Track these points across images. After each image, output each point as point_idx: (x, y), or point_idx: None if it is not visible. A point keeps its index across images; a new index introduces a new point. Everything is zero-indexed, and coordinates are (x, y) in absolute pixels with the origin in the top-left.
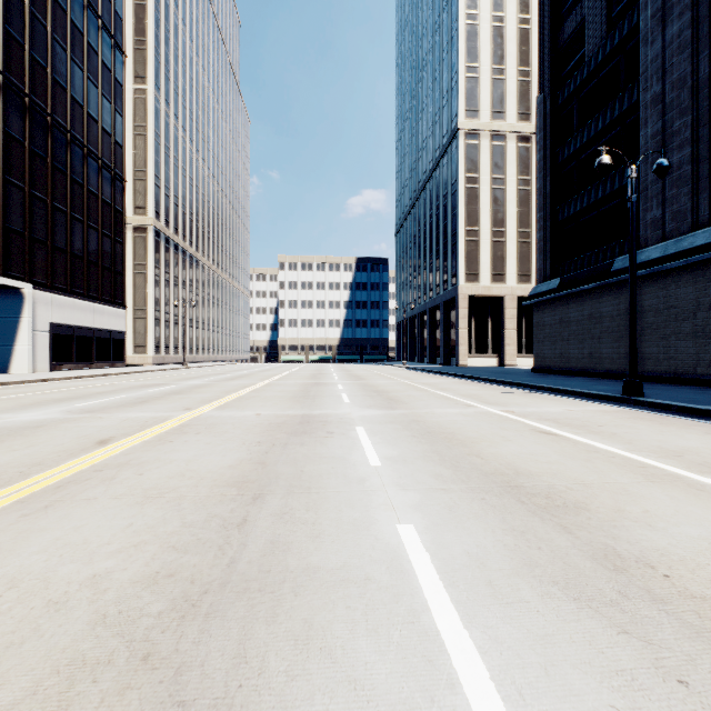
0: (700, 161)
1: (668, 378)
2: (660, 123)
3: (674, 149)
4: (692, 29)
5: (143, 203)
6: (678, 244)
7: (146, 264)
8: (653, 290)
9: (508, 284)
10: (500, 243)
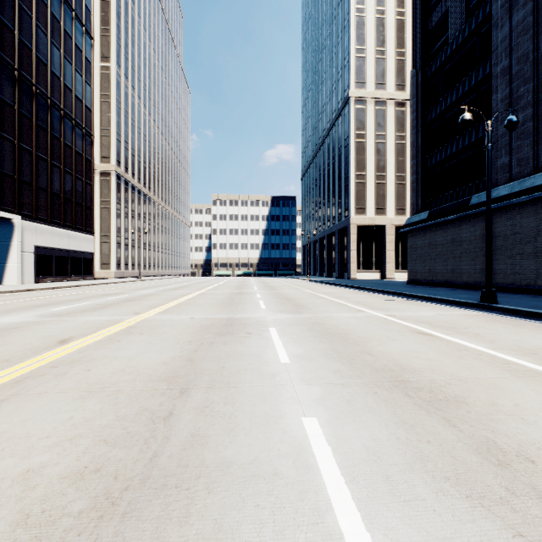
0: (539, 119)
1: (514, 288)
2: (508, 90)
3: (519, 110)
4: (533, 16)
5: (108, 154)
6: (522, 184)
7: (109, 201)
8: (502, 220)
9: (388, 216)
10: (382, 185)
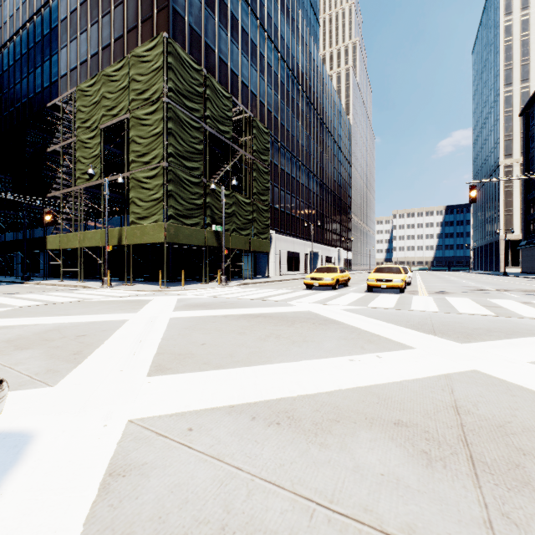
0: None
1: None
2: None
3: None
4: None
5: None
6: None
7: None
8: None
9: None
10: None
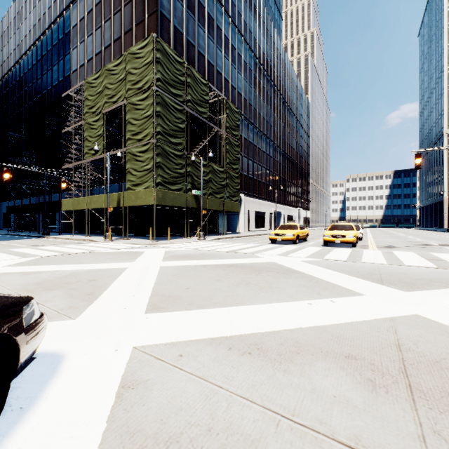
0: None
1: None
2: None
3: None
4: None
5: None
6: None
7: None
8: None
9: None
10: None
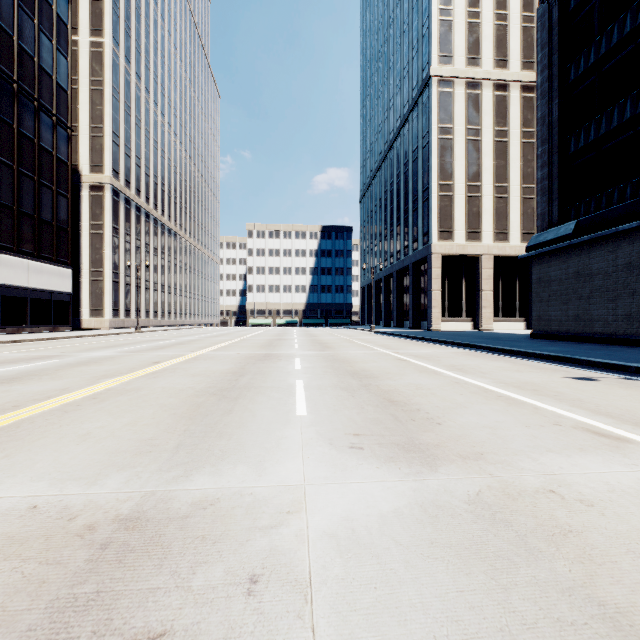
0: None
1: None
2: None
3: None
4: None
5: (100, 161)
6: None
7: (102, 224)
8: None
9: (484, 243)
10: (475, 199)
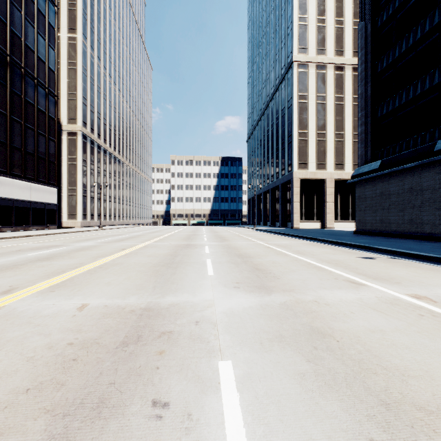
0: None
1: None
2: None
3: None
4: None
5: (74, 116)
6: None
7: (76, 158)
8: None
9: (328, 171)
10: (322, 142)
